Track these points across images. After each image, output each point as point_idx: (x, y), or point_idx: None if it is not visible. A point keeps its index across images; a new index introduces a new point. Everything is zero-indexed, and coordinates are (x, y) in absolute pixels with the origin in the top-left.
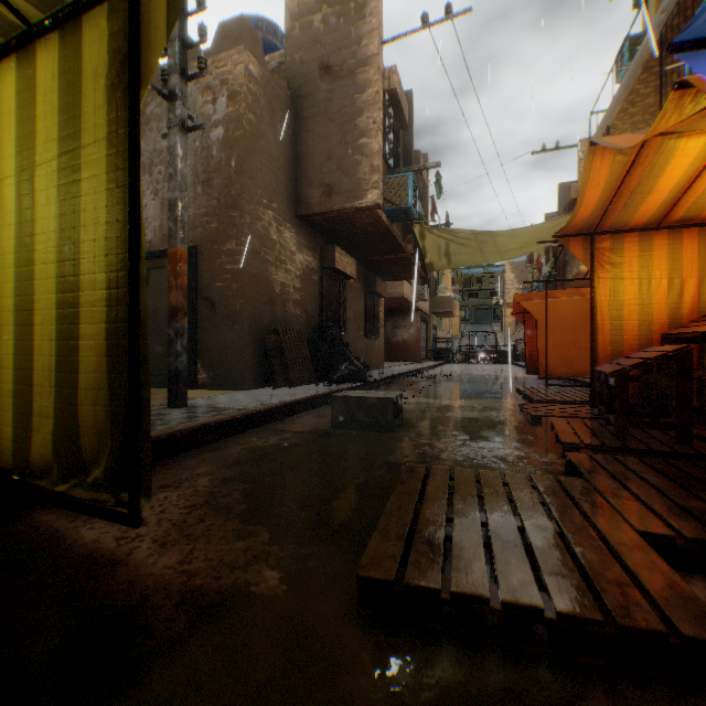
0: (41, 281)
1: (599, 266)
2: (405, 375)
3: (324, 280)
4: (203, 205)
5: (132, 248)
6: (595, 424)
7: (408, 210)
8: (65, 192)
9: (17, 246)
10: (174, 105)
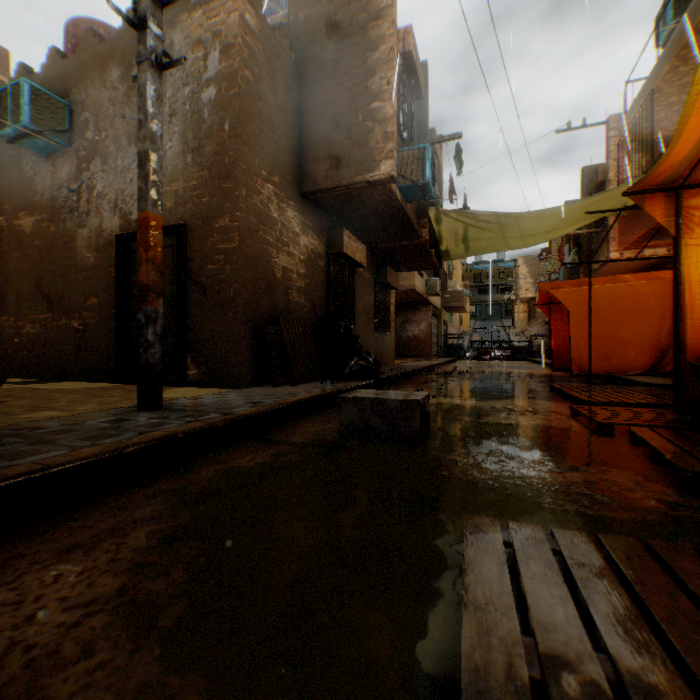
0: None
1: (686, 230)
2: (418, 372)
3: (332, 267)
4: (193, 177)
5: None
6: (699, 437)
7: (425, 186)
8: None
9: None
10: (145, 35)
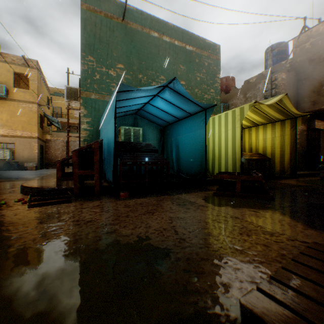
0: (275, 151)
1: None
2: None
3: (308, 133)
4: None
5: (295, 148)
6: None
7: None
8: (280, 140)
9: (270, 146)
10: None
